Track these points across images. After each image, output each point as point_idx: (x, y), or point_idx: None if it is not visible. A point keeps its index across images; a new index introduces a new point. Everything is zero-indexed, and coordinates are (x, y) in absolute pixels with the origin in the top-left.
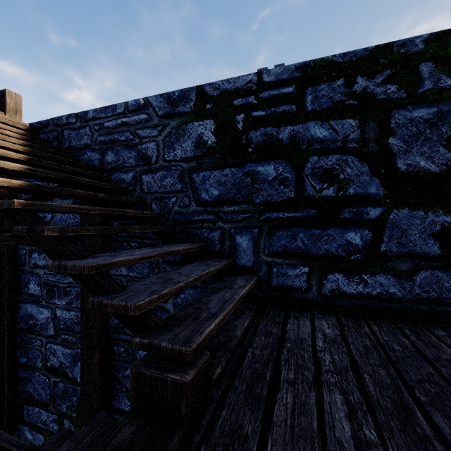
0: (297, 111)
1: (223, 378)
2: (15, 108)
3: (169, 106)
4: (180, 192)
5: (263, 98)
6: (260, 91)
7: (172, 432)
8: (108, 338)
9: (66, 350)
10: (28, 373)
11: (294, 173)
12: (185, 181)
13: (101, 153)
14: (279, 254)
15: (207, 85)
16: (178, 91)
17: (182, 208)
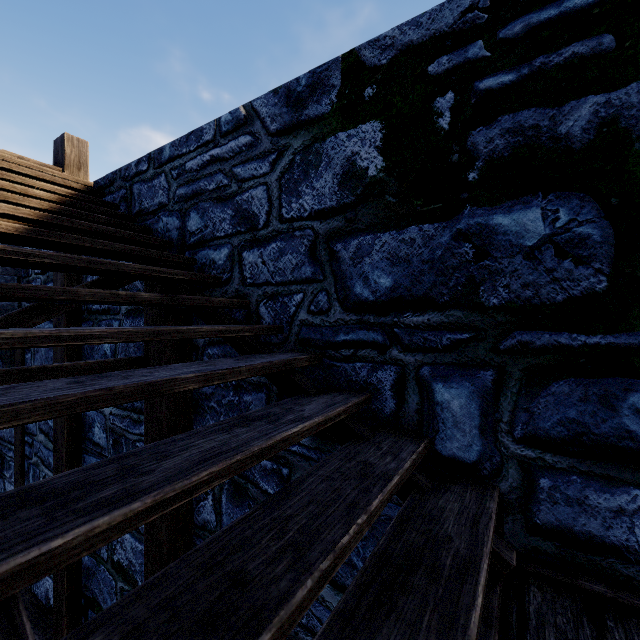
0: (621, 48)
1: None
2: (78, 161)
3: (289, 109)
4: (309, 281)
5: (510, 38)
6: (500, 25)
7: None
8: (190, 545)
9: (136, 543)
10: (93, 563)
11: (609, 222)
12: (320, 259)
13: (180, 218)
14: (558, 442)
15: (366, 46)
16: (307, 75)
17: (315, 316)
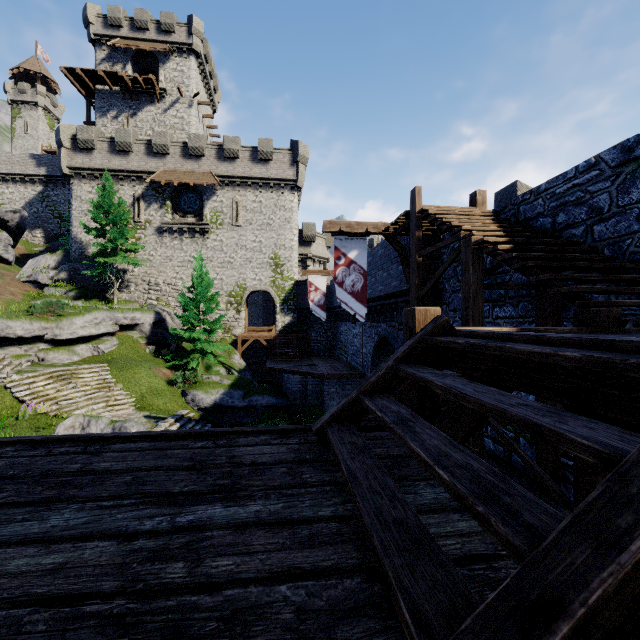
0: None
1: (637, 332)
2: (482, 202)
3: (623, 154)
4: (635, 232)
5: None
6: None
7: (591, 327)
8: None
9: None
10: None
11: None
12: None
13: (552, 217)
14: None
15: None
16: (633, 137)
17: (639, 248)
